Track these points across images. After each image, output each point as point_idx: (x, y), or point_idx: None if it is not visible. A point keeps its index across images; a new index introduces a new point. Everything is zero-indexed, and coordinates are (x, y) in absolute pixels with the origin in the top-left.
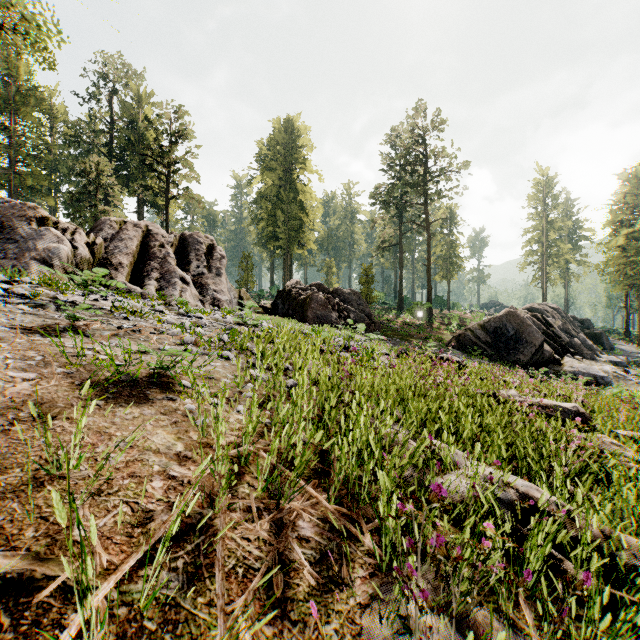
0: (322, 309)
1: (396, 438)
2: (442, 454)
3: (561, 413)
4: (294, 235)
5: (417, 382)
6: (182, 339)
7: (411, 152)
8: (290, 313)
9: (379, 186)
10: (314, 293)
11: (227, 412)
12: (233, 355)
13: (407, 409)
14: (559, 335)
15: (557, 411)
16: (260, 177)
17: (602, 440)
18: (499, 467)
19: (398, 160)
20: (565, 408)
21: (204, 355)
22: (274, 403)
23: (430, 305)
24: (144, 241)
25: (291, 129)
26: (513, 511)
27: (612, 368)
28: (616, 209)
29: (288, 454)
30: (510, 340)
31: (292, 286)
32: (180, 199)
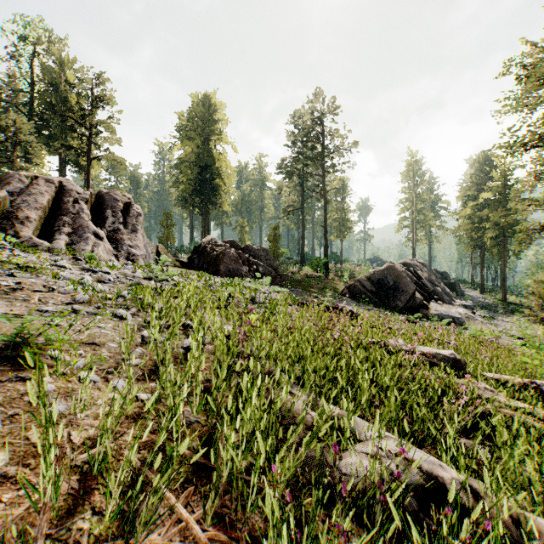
0: (234, 263)
1: (293, 407)
2: (341, 427)
3: (441, 360)
4: (211, 197)
5: (316, 336)
6: (73, 297)
7: (311, 131)
8: (205, 267)
9: (285, 159)
10: (226, 249)
11: (98, 390)
12: (131, 313)
13: (306, 368)
14: (426, 285)
15: (438, 358)
16: (180, 145)
17: (478, 386)
18: (401, 441)
19: (301, 137)
20: (445, 356)
21: (95, 315)
22: (162, 371)
23: (327, 260)
24: (57, 196)
25: (208, 104)
26: (419, 498)
27: (464, 310)
28: (465, 186)
29: (164, 445)
30: (390, 289)
31: (207, 242)
32: (102, 160)
